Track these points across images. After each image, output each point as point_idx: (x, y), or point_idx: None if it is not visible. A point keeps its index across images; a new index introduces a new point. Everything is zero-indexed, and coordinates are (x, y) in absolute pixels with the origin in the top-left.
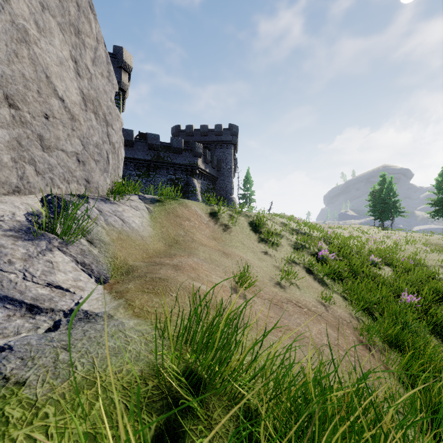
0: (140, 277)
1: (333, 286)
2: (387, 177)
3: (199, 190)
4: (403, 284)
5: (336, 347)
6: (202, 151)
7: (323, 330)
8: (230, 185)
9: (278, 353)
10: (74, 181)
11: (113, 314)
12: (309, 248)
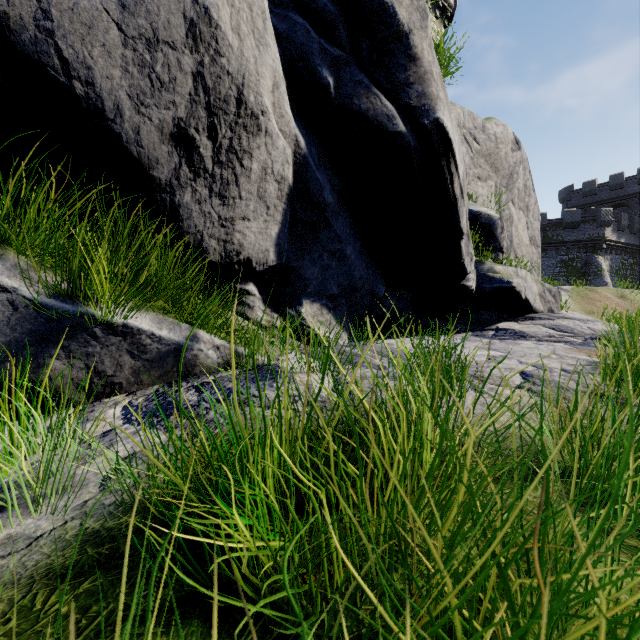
0: None
1: None
2: None
3: (606, 270)
4: None
5: None
6: (612, 217)
7: None
8: None
9: None
10: None
11: None
12: None
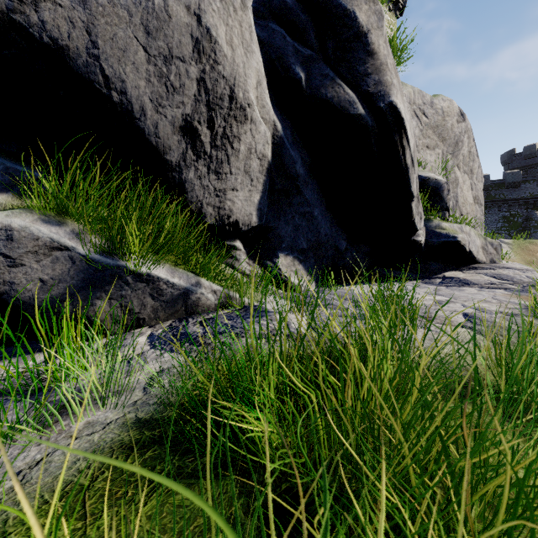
0: None
1: None
2: None
3: None
4: None
5: None
6: None
7: None
8: None
9: None
10: None
11: None
12: None
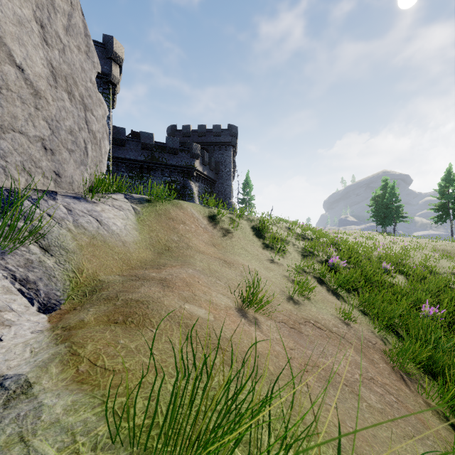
0: (108, 300)
1: (348, 298)
2: (389, 182)
3: (196, 194)
4: (423, 295)
5: (371, 382)
6: (200, 152)
7: (351, 359)
8: (229, 189)
9: (316, 420)
10: (38, 173)
11: (33, 381)
12: (317, 255)
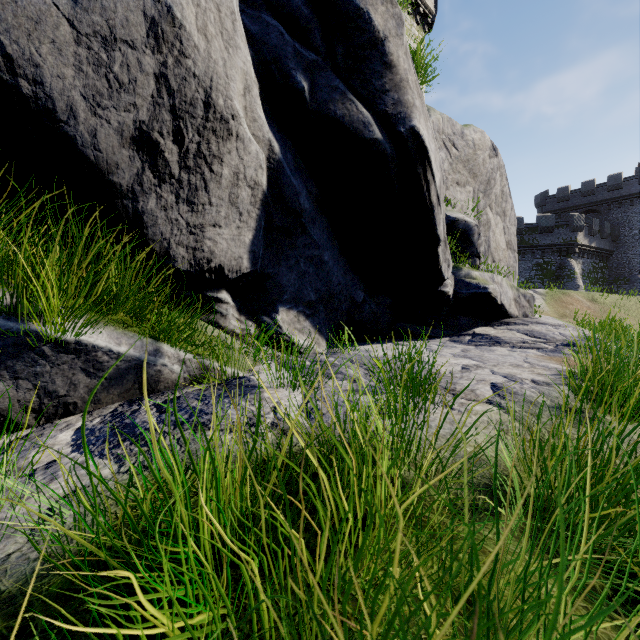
0: None
1: None
2: None
3: (578, 273)
4: None
5: None
6: (584, 222)
7: None
8: (638, 259)
9: None
10: None
11: None
12: None
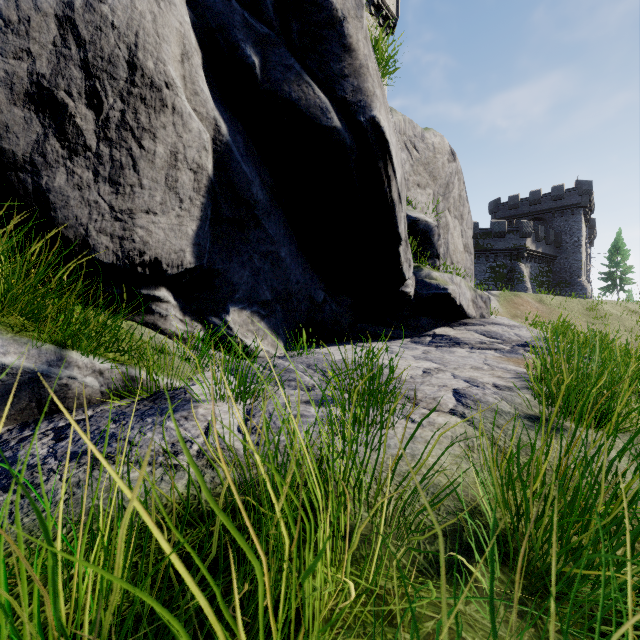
0: None
1: None
2: None
3: (527, 276)
4: None
5: None
6: (532, 229)
7: None
8: (578, 264)
9: None
10: None
11: None
12: None
